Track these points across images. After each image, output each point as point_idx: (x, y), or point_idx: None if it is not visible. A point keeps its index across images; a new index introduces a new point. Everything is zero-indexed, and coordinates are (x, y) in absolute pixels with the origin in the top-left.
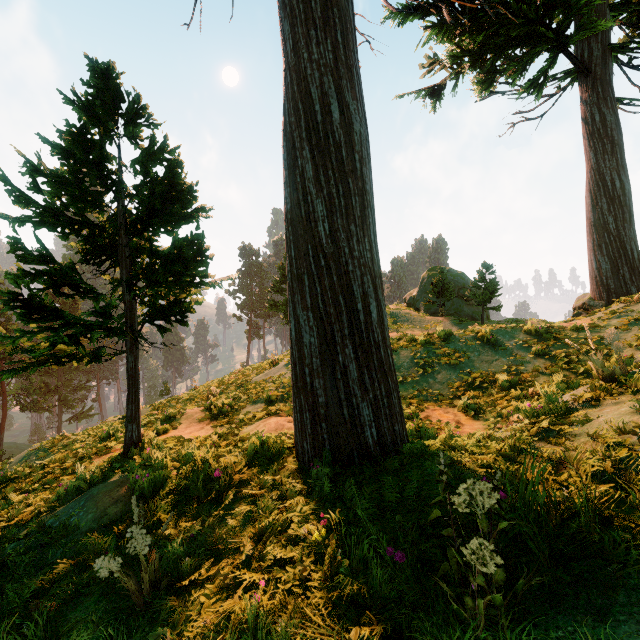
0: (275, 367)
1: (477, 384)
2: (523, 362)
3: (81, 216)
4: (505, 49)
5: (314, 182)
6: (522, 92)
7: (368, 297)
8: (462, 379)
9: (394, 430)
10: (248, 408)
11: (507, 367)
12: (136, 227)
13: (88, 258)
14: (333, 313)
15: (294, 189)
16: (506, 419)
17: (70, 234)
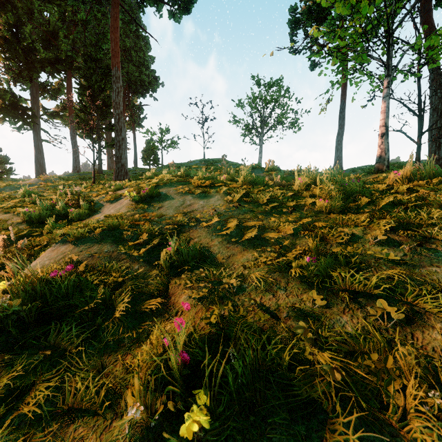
0: None
1: None
2: None
3: None
4: None
5: (39, 168)
6: None
7: None
8: None
9: None
10: None
11: None
12: None
13: None
14: None
15: (37, 168)
16: None
17: None
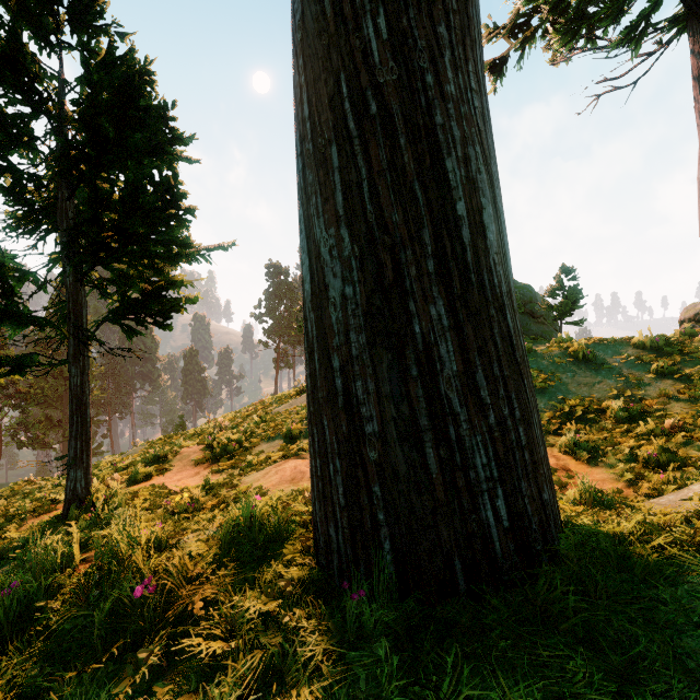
0: (302, 395)
1: (577, 414)
2: (640, 384)
3: (1, 156)
4: None
5: None
6: (616, 45)
7: (477, 192)
8: (554, 408)
9: (542, 501)
10: (262, 446)
11: (617, 391)
12: (78, 167)
13: (20, 225)
14: (398, 221)
15: None
16: (645, 465)
17: None
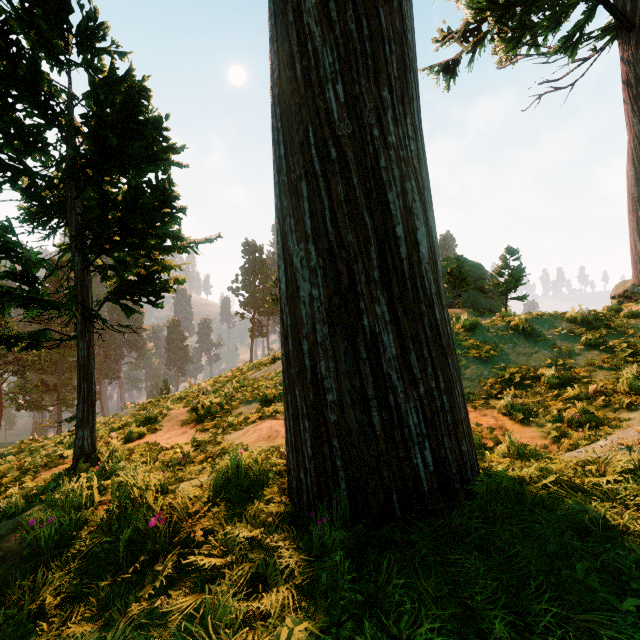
0: (275, 363)
1: (516, 381)
2: (571, 354)
3: (19, 161)
4: (536, 0)
5: (318, 15)
6: (554, 52)
7: (413, 217)
8: (496, 375)
9: (461, 451)
10: (241, 409)
11: (551, 360)
12: (86, 172)
13: (33, 219)
14: (352, 241)
15: (284, 38)
16: (569, 425)
17: (3, 183)
